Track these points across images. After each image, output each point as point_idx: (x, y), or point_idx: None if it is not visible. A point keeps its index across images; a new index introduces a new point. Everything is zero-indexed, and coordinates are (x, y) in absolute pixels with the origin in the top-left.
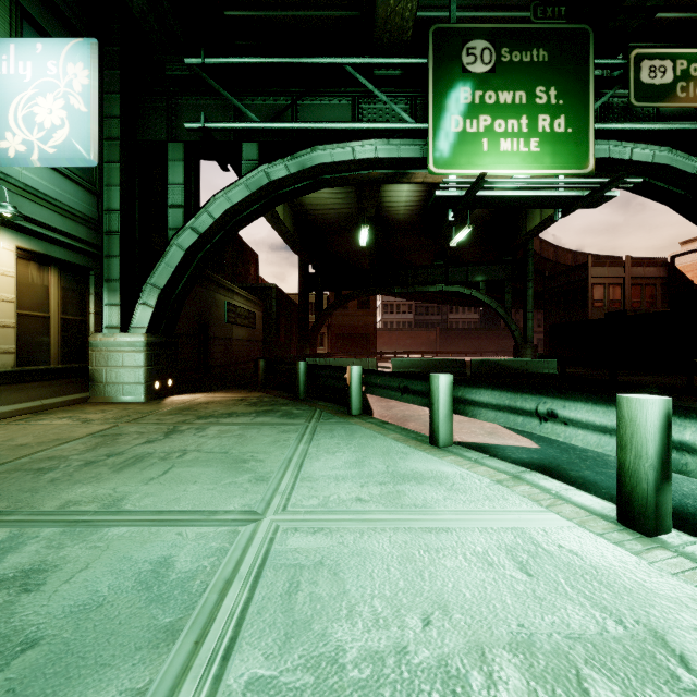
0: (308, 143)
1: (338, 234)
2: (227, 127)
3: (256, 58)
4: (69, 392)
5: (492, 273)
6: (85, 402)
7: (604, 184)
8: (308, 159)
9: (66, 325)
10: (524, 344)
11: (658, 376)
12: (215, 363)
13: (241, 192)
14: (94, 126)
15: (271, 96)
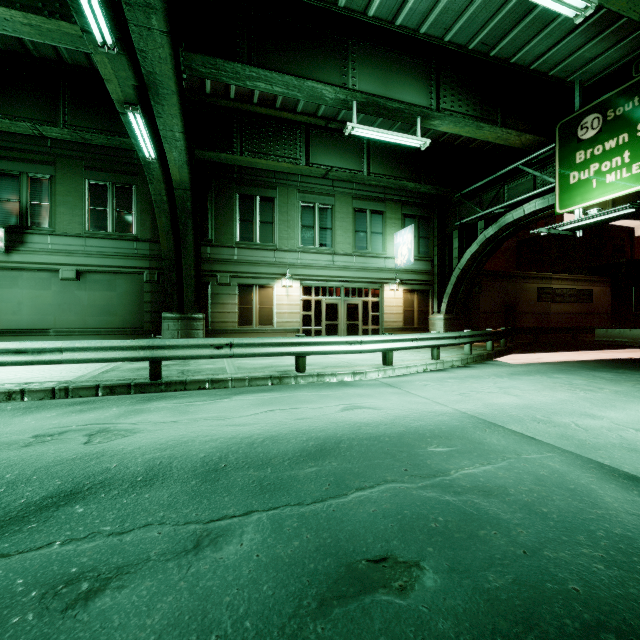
0: (506, 211)
1: None
2: (469, 220)
3: (479, 183)
4: None
5: None
6: None
7: None
8: (502, 222)
9: (420, 312)
10: None
11: None
12: None
13: (475, 247)
14: (412, 252)
15: (494, 190)
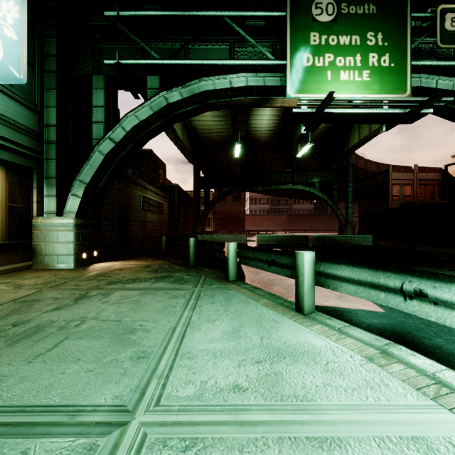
0: (197, 76)
1: (219, 150)
2: (135, 63)
3: (157, 11)
4: (14, 262)
5: (324, 177)
6: (29, 269)
7: (424, 102)
8: (197, 87)
9: (13, 210)
10: (346, 225)
11: (443, 247)
12: (133, 238)
13: (146, 111)
14: (23, 52)
15: (169, 42)
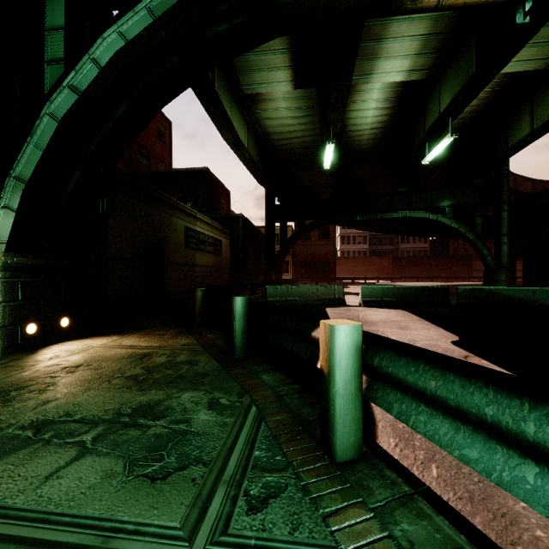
0: None
1: (301, 167)
2: None
3: None
4: None
5: (460, 198)
6: None
7: None
8: None
9: None
10: (498, 270)
11: None
12: (171, 289)
13: (141, 22)
14: None
15: None
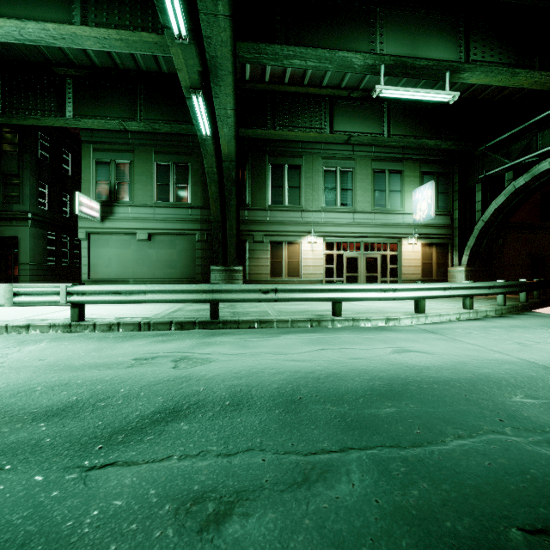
0: (540, 159)
1: None
2: (494, 172)
3: (506, 134)
4: None
5: None
6: None
7: None
8: (536, 171)
9: (439, 264)
10: None
11: None
12: None
13: (502, 198)
14: (432, 207)
15: (524, 139)
